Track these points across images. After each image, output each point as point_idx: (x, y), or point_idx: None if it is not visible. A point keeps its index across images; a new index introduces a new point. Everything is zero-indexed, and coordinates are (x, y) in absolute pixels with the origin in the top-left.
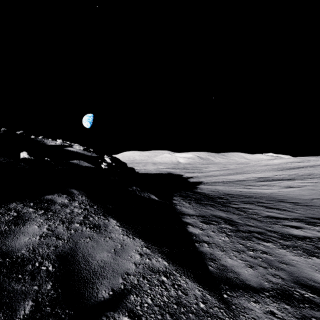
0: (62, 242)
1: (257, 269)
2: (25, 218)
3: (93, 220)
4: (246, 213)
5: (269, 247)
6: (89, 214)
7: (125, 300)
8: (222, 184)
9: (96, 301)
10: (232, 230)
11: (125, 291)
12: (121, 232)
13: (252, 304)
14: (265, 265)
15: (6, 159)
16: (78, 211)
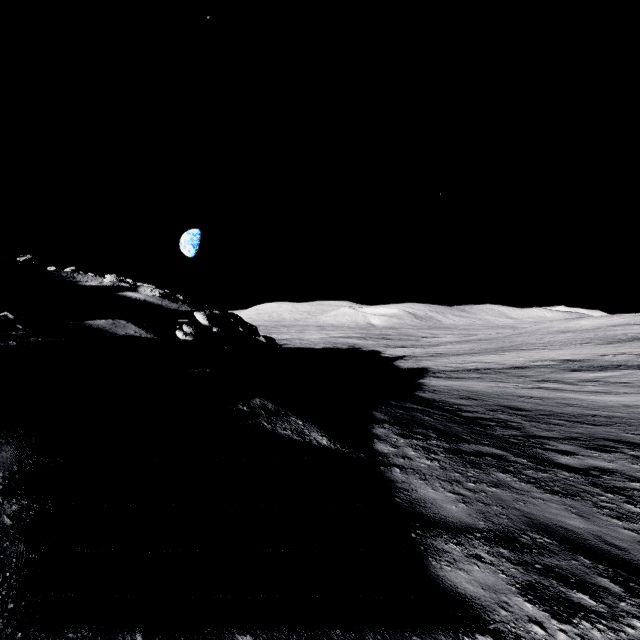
0: None
1: None
2: None
3: None
4: None
5: None
6: None
7: None
8: (479, 377)
9: None
10: None
11: None
12: None
13: None
14: None
15: None
16: None
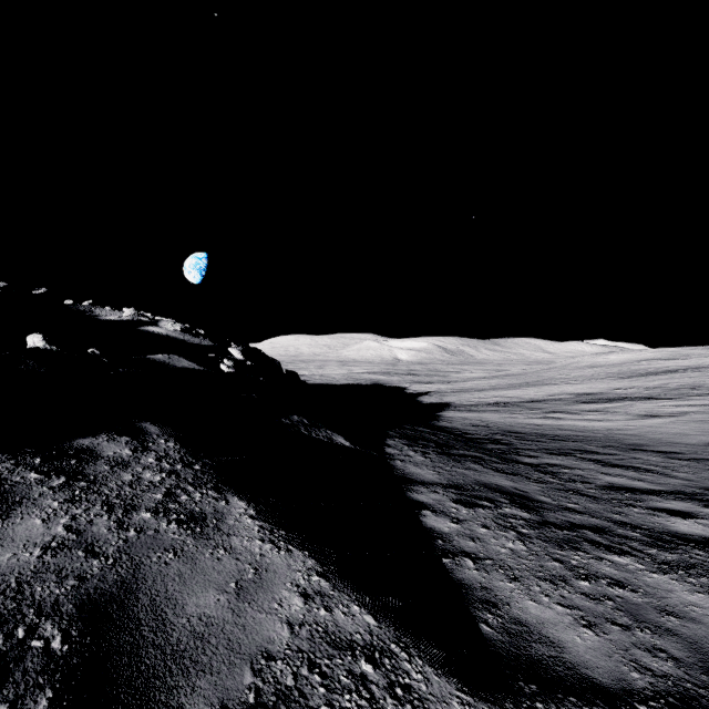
0: (101, 563)
1: (606, 633)
2: (14, 498)
3: (189, 502)
4: (559, 479)
5: (628, 569)
6: (179, 486)
7: None
8: (496, 409)
9: None
10: (531, 523)
11: None
12: (257, 534)
13: None
14: (624, 619)
15: None
16: (154, 477)
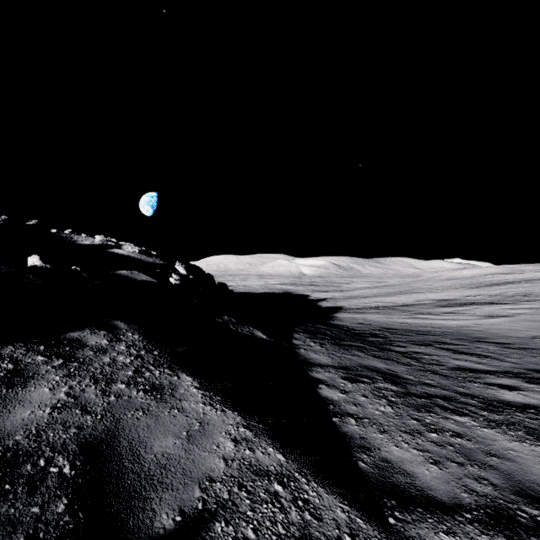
0: (93, 418)
1: (446, 467)
2: (28, 373)
3: (151, 377)
4: (420, 362)
5: (465, 425)
6: (144, 366)
7: (205, 532)
8: (377, 312)
9: (150, 535)
10: (398, 394)
11: (205, 515)
12: (200, 399)
13: (443, 537)
14: (460, 459)
15: (3, 268)
16: (125, 360)
